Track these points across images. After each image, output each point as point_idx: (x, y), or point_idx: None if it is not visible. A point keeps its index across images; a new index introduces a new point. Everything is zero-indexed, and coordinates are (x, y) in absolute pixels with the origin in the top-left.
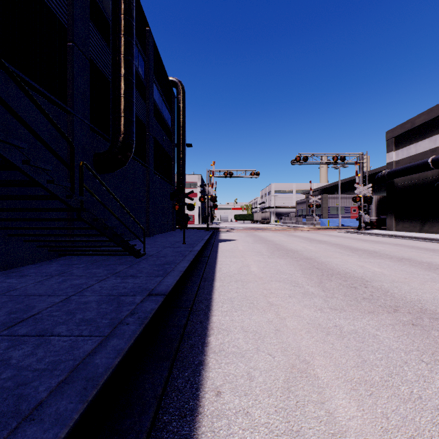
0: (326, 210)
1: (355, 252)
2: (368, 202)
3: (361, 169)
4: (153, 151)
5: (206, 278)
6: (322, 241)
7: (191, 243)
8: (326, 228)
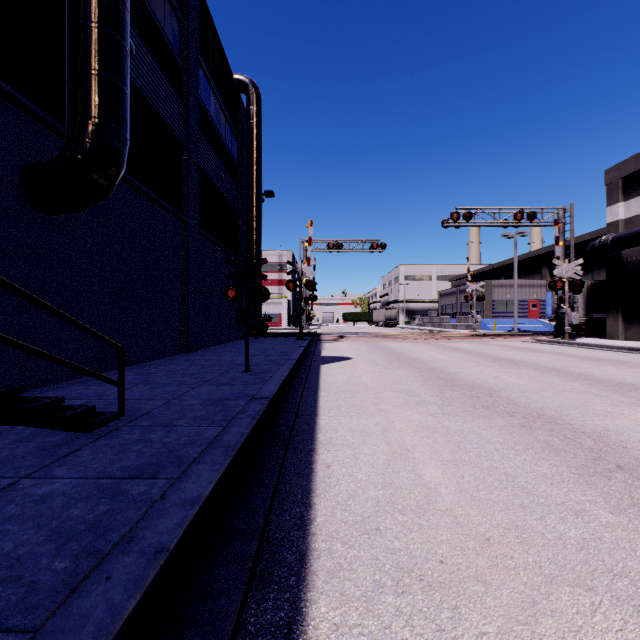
0: (489, 305)
1: (625, 392)
2: (577, 289)
3: (562, 234)
4: (198, 194)
5: (274, 551)
6: (516, 362)
7: (262, 369)
8: (498, 334)
